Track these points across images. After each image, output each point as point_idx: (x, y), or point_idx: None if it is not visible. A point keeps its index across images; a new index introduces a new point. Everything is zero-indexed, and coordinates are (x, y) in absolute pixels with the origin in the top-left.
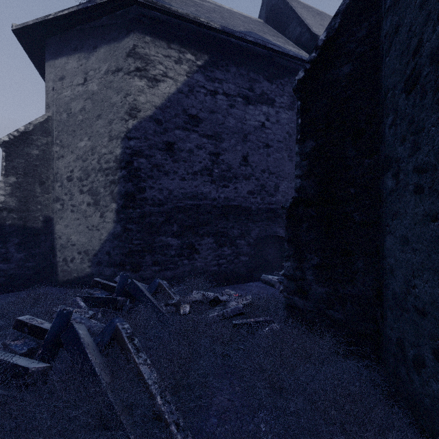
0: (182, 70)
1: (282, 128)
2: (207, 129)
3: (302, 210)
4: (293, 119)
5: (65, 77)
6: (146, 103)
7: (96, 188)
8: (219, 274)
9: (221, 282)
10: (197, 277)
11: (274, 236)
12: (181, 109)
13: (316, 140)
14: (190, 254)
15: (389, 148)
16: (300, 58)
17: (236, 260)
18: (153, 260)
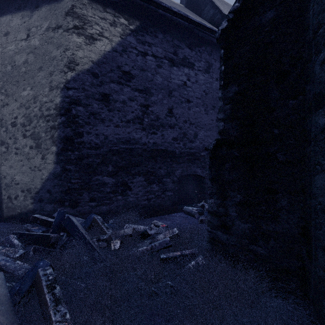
0: (116, 32)
1: (200, 87)
2: (138, 85)
3: (225, 151)
4: (208, 81)
5: (9, 33)
6: (83, 58)
7: (38, 133)
8: (148, 207)
9: (150, 214)
10: (130, 210)
11: (193, 175)
12: (115, 65)
13: (239, 85)
14: (123, 190)
15: (321, 85)
16: (214, 31)
17: (163, 195)
18: (91, 196)
